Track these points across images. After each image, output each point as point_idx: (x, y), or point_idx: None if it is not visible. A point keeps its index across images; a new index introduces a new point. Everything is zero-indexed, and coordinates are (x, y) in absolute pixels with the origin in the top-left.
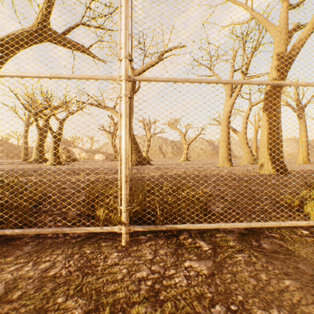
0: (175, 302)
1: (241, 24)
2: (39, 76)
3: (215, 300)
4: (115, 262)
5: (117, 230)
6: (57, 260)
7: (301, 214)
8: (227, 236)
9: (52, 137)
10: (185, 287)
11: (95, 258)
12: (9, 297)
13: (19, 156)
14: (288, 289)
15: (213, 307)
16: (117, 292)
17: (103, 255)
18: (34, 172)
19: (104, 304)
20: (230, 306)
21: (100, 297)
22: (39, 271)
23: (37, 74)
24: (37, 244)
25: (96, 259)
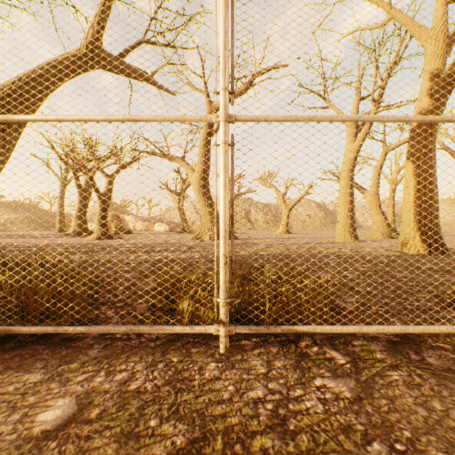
0: (312, 435)
1: (373, 29)
2: (108, 120)
3: (370, 436)
4: (215, 375)
5: (214, 332)
6: (136, 369)
7: None
8: (370, 345)
9: (99, 200)
10: (322, 415)
11: (187, 369)
12: (85, 415)
13: (53, 227)
14: None
15: (369, 445)
16: (226, 416)
17: (196, 365)
18: (76, 249)
19: (214, 432)
20: (395, 445)
21: (206, 422)
22: (116, 383)
23: (106, 117)
24: (104, 347)
25: (188, 371)
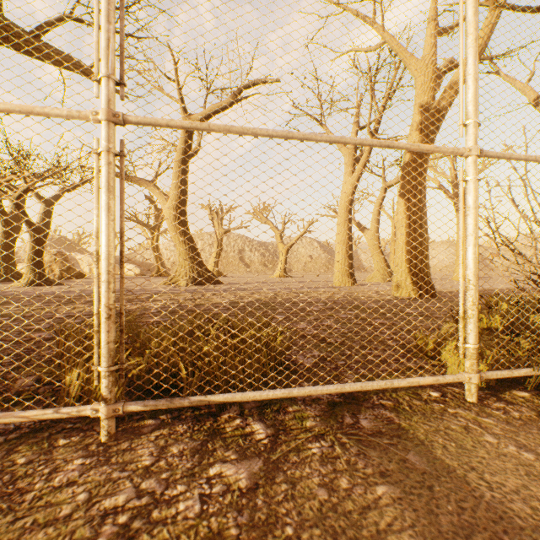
0: None
1: (367, 51)
2: None
3: None
4: (70, 479)
5: (91, 414)
6: None
7: (437, 363)
8: (306, 410)
9: (29, 232)
10: (192, 521)
11: (31, 475)
12: None
13: None
14: (378, 504)
15: None
16: None
17: (50, 466)
18: None
19: None
20: None
21: None
22: None
23: None
24: None
25: (31, 477)
